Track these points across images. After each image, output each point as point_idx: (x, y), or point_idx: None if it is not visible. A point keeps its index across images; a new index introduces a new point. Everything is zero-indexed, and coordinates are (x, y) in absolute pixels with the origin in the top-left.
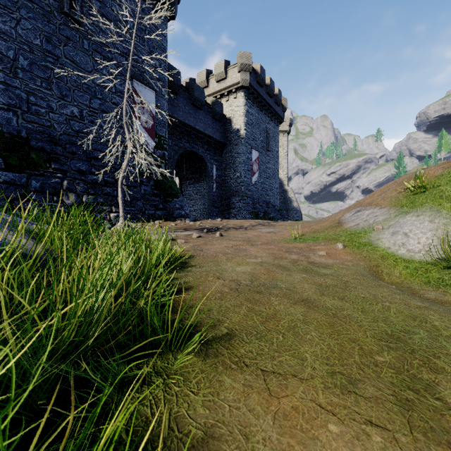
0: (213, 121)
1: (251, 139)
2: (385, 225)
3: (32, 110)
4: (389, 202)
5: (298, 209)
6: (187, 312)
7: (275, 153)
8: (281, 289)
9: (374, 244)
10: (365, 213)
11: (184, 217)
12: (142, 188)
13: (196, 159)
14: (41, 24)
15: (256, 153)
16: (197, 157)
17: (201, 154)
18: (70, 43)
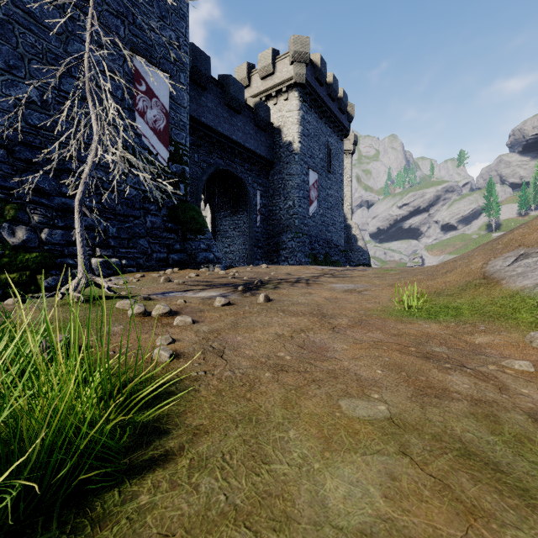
0: (256, 130)
1: (307, 156)
2: None
3: None
4: None
5: (365, 250)
6: None
7: (339, 177)
8: None
9: None
10: None
11: (213, 262)
12: (148, 219)
13: (233, 182)
14: None
15: (315, 175)
16: (235, 179)
17: (239, 175)
18: None
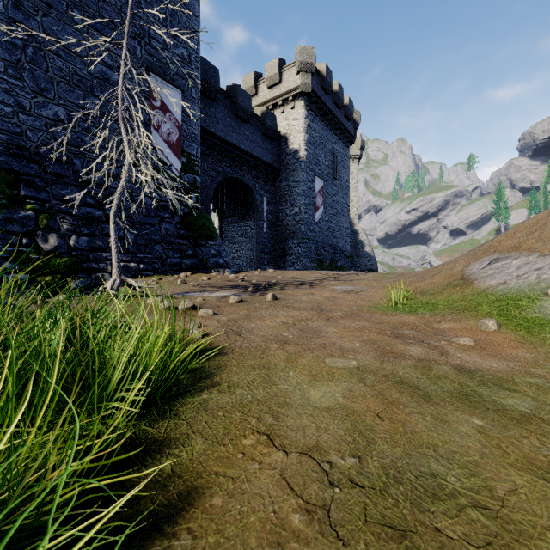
0: (263, 139)
1: (313, 163)
2: None
3: None
4: None
5: (372, 255)
6: None
7: (345, 183)
8: (459, 505)
9: None
10: (512, 264)
11: (223, 267)
12: (163, 226)
13: (240, 189)
14: None
15: (320, 182)
16: (242, 186)
17: (247, 183)
18: (53, 13)
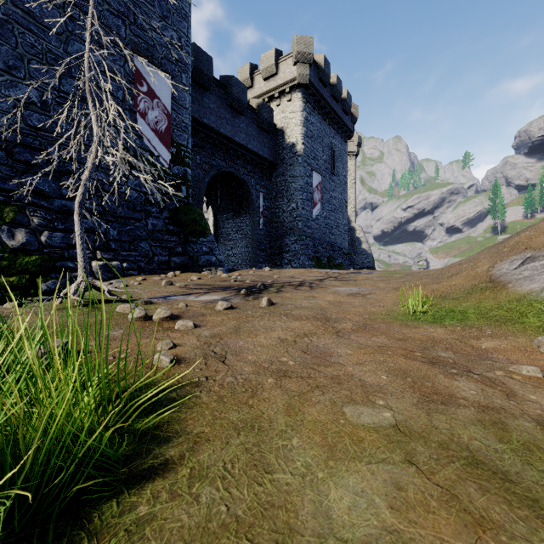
0: (259, 132)
1: (311, 158)
2: None
3: None
4: None
5: (369, 253)
6: None
7: (343, 179)
8: None
9: None
10: None
11: (216, 265)
12: (150, 222)
13: (235, 184)
14: None
15: (318, 177)
16: (237, 181)
17: (242, 177)
18: None
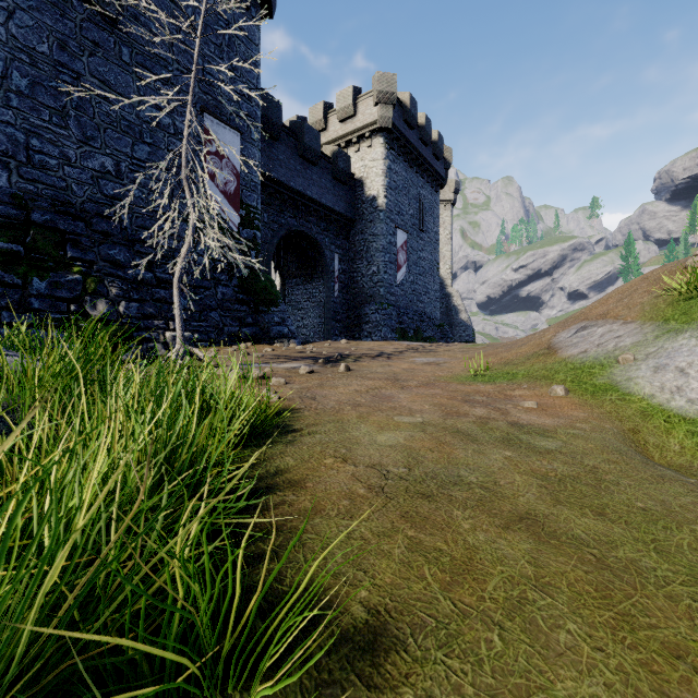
0: (334, 184)
1: (395, 213)
2: (639, 353)
3: (34, 161)
4: (639, 313)
5: (468, 324)
6: (278, 554)
7: (433, 236)
8: (470, 487)
9: (622, 387)
10: (596, 332)
11: (288, 337)
12: (219, 290)
13: (307, 245)
14: (51, 19)
15: (403, 235)
16: (309, 241)
17: (315, 237)
18: (100, 51)
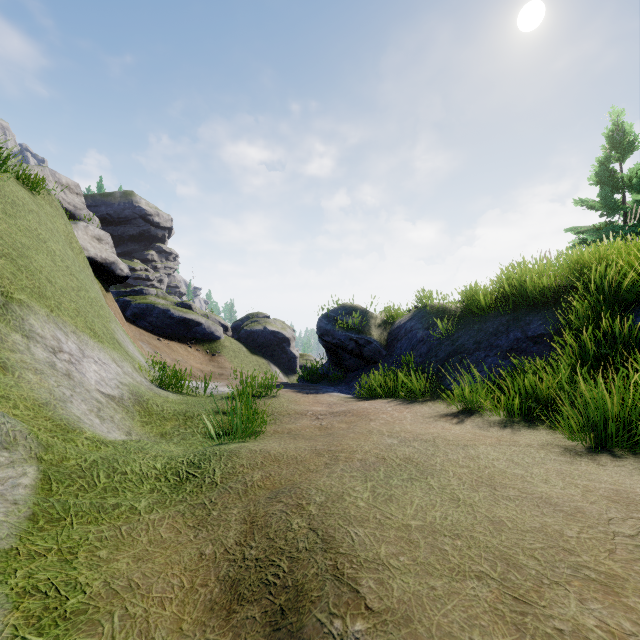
0: None
1: None
2: None
3: None
4: None
5: None
6: None
7: None
8: None
9: None
10: None
11: None
12: None
13: None
14: None
15: None
16: None
17: None
18: None
